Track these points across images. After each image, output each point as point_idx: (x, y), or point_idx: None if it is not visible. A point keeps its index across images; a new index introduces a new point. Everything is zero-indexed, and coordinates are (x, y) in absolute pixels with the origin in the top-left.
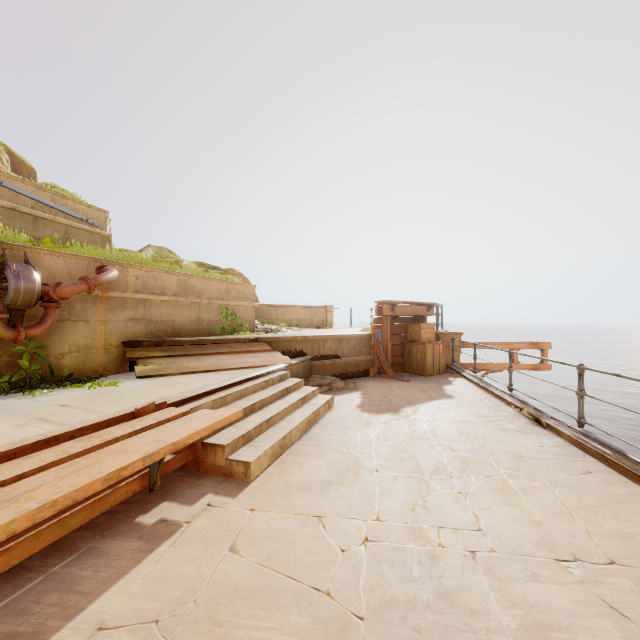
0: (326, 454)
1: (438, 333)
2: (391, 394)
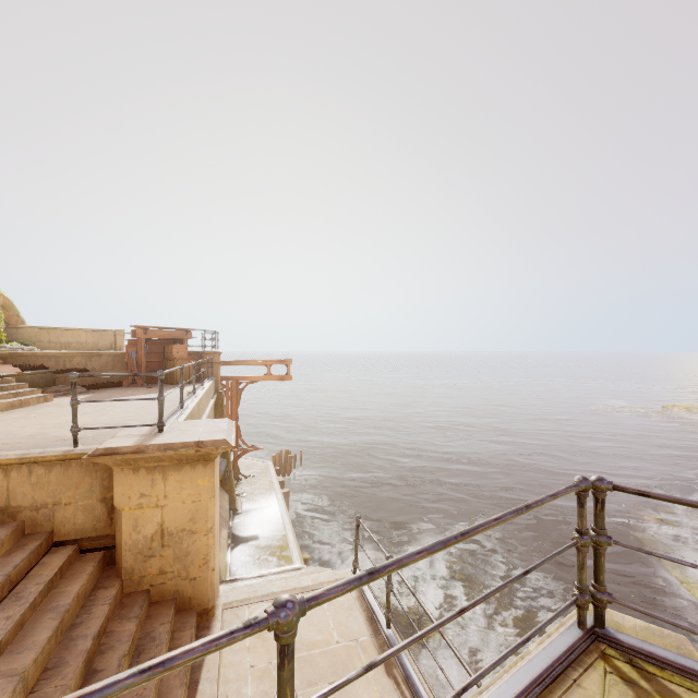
0: (8, 416)
1: (201, 353)
2: (119, 394)
